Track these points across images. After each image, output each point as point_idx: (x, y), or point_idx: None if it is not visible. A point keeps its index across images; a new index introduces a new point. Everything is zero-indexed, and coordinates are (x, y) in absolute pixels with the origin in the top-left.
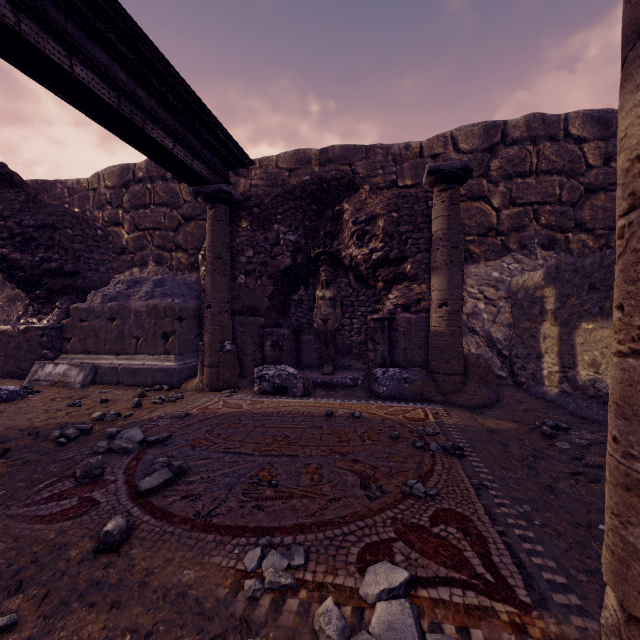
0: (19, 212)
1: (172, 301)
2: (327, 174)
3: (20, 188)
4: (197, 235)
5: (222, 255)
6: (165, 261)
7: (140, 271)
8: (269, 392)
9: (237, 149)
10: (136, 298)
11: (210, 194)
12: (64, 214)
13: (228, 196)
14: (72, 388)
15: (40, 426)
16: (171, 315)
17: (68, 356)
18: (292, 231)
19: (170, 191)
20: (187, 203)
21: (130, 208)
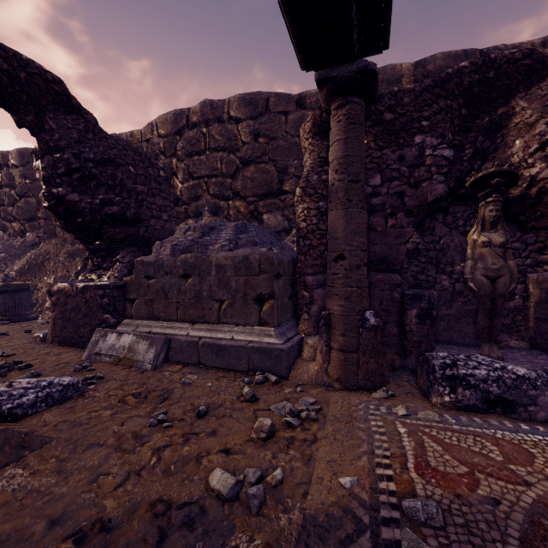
0: (77, 143)
1: (270, 250)
2: (497, 55)
3: (78, 115)
4: (258, 180)
5: (359, 177)
6: (221, 211)
7: (195, 222)
8: (477, 408)
9: (385, 7)
10: (216, 248)
11: (347, 79)
12: (126, 148)
13: (371, 82)
14: (141, 370)
15: (116, 519)
16: (269, 270)
17: (132, 322)
18: (446, 143)
19: (227, 133)
20: (246, 145)
21: (184, 156)
